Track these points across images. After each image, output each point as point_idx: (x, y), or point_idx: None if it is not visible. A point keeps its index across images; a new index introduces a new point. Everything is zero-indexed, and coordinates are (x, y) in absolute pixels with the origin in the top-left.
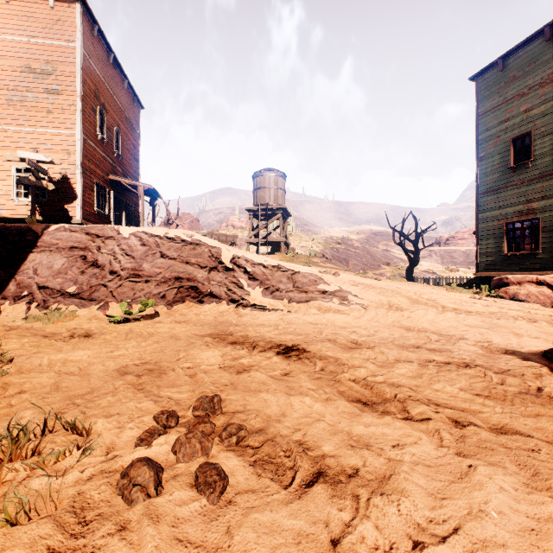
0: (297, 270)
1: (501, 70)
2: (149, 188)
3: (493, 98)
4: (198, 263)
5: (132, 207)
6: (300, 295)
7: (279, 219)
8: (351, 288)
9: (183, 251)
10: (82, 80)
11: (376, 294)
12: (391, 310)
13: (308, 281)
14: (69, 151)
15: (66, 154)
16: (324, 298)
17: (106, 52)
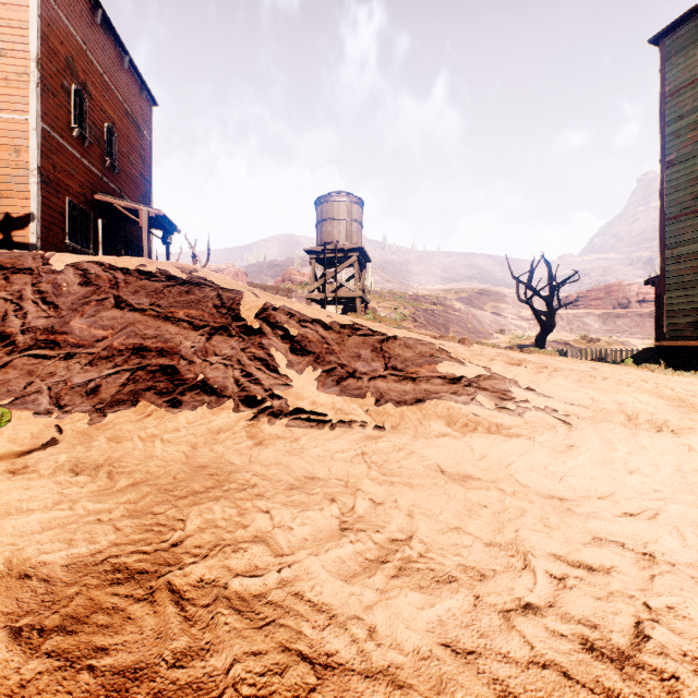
0: (391, 334)
1: None
2: (156, 215)
3: (692, 67)
4: (189, 320)
5: (138, 247)
6: (401, 385)
7: (354, 264)
8: (512, 370)
9: (165, 295)
10: (41, 36)
11: (574, 384)
12: (642, 430)
13: (415, 355)
14: (18, 147)
15: (14, 152)
16: (456, 394)
17: (90, 5)
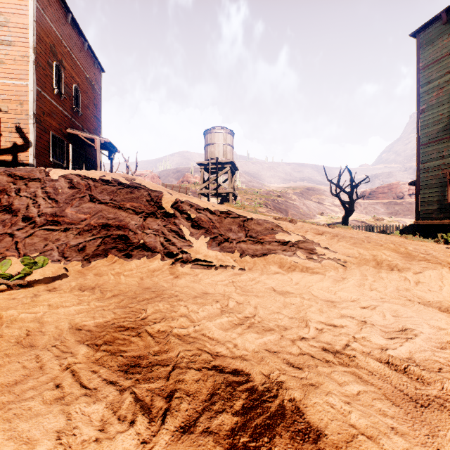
0: (249, 217)
1: (445, 23)
2: (105, 142)
3: (436, 52)
4: (133, 208)
5: (93, 161)
6: (254, 246)
7: (228, 172)
8: (317, 237)
9: (118, 194)
10: (35, 33)
11: (351, 245)
12: (383, 269)
13: (263, 229)
14: (22, 101)
15: (19, 104)
16: (285, 251)
17: (64, 12)
